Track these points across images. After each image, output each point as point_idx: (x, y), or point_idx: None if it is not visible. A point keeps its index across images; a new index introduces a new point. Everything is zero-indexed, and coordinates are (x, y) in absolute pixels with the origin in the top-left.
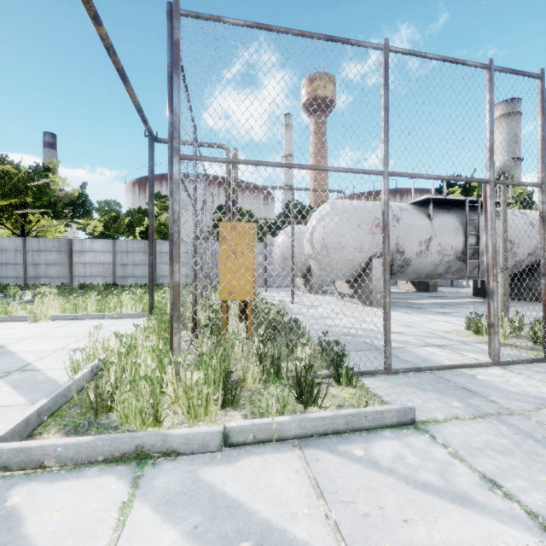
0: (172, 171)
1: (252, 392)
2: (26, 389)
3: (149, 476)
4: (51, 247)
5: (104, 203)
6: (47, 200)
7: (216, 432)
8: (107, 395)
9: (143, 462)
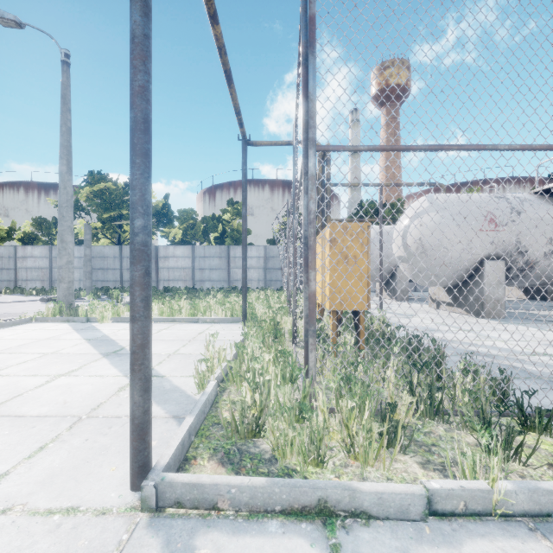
0: (307, 166)
1: (409, 429)
2: (159, 398)
3: (349, 548)
4: None
5: (183, 212)
6: None
7: (418, 494)
8: (252, 418)
9: (329, 522)
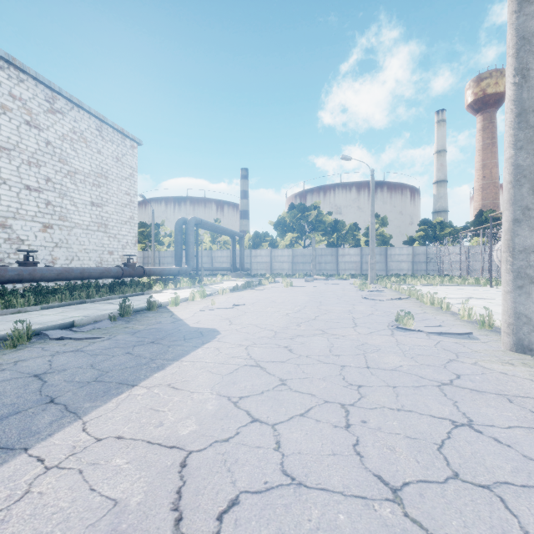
0: None
1: None
2: None
3: None
4: (327, 253)
5: (340, 223)
6: (323, 227)
7: None
8: None
9: None
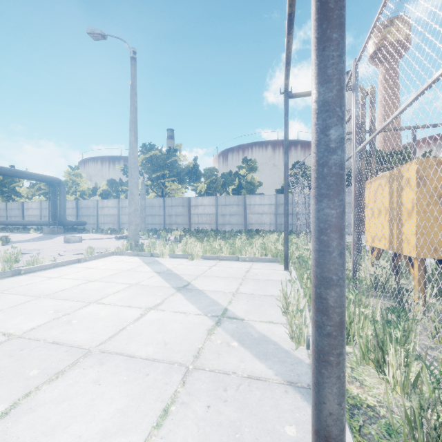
0: None
1: None
2: (255, 350)
3: None
4: (178, 203)
5: (208, 170)
6: (176, 171)
7: None
8: (435, 422)
9: None
